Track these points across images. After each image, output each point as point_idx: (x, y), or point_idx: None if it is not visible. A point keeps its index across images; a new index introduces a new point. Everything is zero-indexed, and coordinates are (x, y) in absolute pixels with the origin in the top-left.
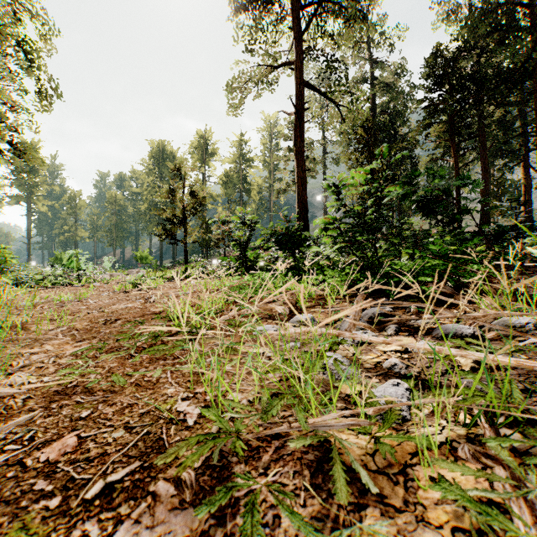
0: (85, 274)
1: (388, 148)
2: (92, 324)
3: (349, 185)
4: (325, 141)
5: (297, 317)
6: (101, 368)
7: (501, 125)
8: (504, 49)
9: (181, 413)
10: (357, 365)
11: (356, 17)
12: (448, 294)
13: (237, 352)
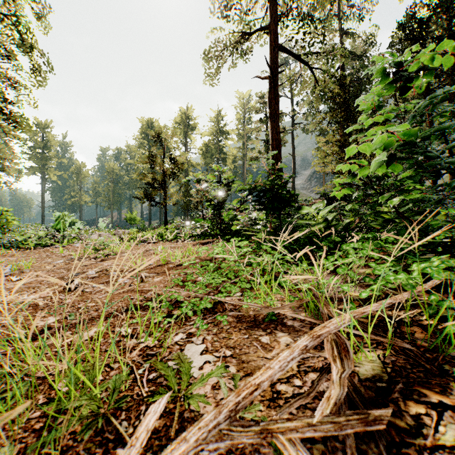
0: (69, 235)
1: None
2: None
3: None
4: (294, 113)
5: None
6: None
7: None
8: None
9: None
10: None
11: None
12: None
13: None
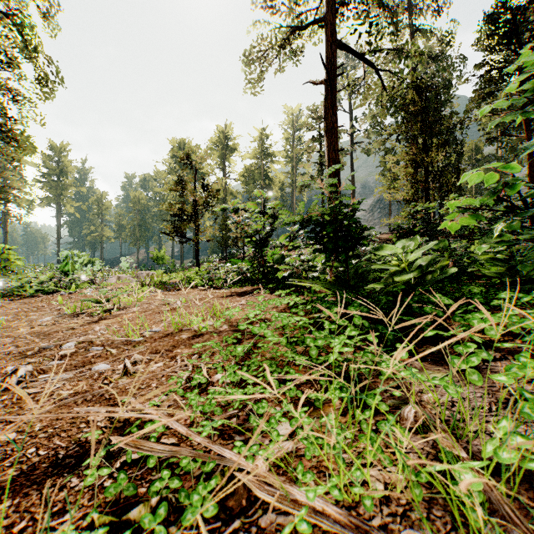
0: (78, 279)
1: None
2: None
3: None
4: (353, 130)
5: None
6: None
7: None
8: None
9: None
10: None
11: None
12: None
13: None
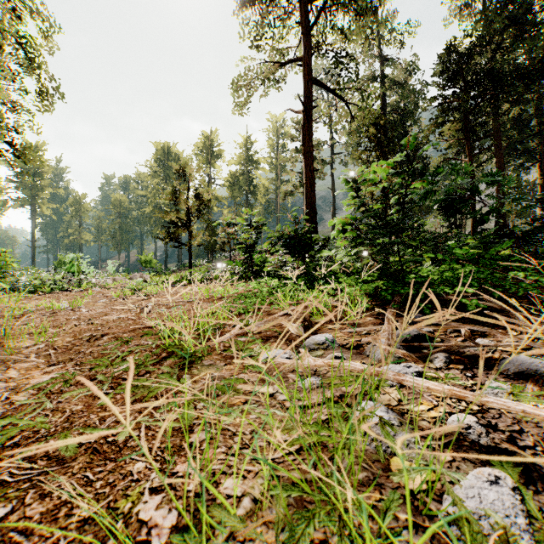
0: (85, 279)
1: (413, 138)
2: (75, 340)
3: (368, 180)
4: (334, 142)
5: (313, 338)
6: (60, 413)
7: (516, 123)
8: (522, 43)
9: (144, 525)
10: (409, 422)
11: (367, 10)
12: (493, 309)
13: (238, 394)
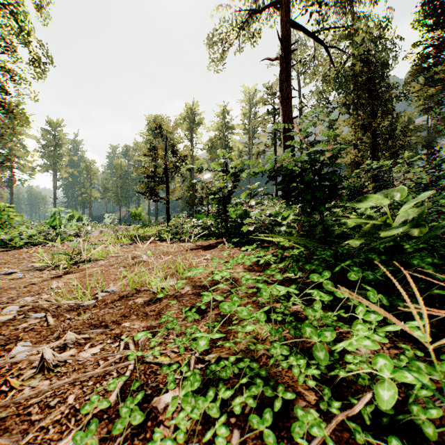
0: (64, 233)
1: None
2: None
3: None
4: (301, 105)
5: None
6: None
7: None
8: None
9: None
10: None
11: None
12: None
13: None
